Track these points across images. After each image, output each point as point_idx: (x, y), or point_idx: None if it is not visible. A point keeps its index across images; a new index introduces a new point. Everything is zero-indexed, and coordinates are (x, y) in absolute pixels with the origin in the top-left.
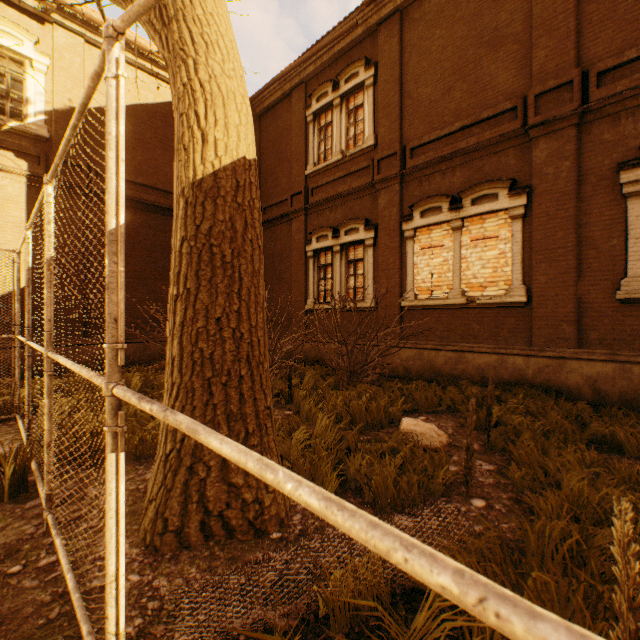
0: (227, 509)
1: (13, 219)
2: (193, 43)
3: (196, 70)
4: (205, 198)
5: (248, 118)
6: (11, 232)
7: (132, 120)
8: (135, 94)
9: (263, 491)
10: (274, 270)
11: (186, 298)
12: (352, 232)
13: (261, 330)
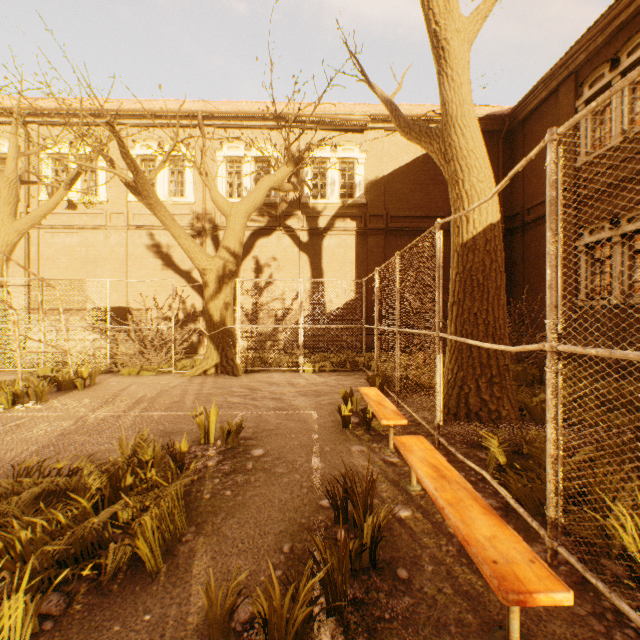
0: (479, 411)
1: (349, 258)
2: (461, 171)
3: (463, 185)
4: (467, 251)
5: (493, 199)
6: (348, 266)
7: (412, 171)
8: (414, 151)
9: (500, 408)
10: (538, 268)
11: (457, 303)
12: (637, 219)
13: (501, 320)
